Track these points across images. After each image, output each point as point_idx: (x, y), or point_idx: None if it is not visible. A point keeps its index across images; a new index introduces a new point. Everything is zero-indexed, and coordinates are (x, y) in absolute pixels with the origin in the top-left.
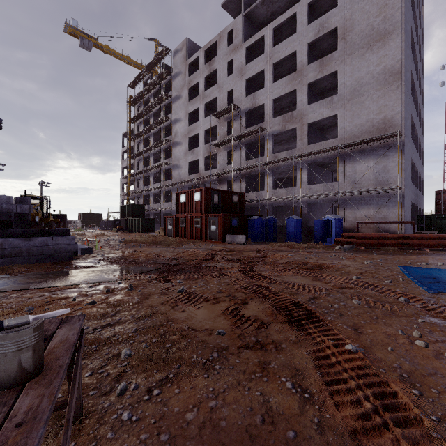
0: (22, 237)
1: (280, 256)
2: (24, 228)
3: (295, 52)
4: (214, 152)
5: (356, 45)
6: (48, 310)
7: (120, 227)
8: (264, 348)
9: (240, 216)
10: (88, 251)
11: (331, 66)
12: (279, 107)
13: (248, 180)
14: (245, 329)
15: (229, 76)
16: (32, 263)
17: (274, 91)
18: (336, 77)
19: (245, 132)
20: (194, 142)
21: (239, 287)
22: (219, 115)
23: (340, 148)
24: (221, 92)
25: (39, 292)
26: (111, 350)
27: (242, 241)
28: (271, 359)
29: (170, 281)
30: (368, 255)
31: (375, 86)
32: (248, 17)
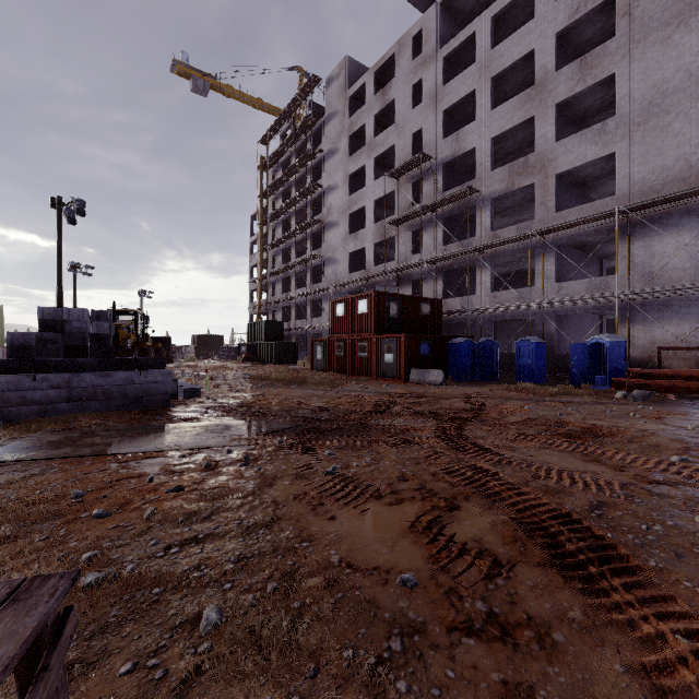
0: (98, 371)
1: (509, 408)
2: (102, 357)
3: (531, 52)
4: (391, 234)
5: (653, 22)
6: (105, 499)
7: (248, 356)
8: (510, 639)
9: (433, 338)
10: (194, 394)
11: (602, 67)
12: (501, 152)
13: (447, 279)
14: (460, 577)
15: (415, 108)
16: (111, 411)
17: (493, 124)
18: (612, 87)
19: (442, 198)
20: (357, 221)
21: (439, 470)
22: (398, 173)
23: (621, 214)
24: (402, 136)
25: (103, 462)
26: (185, 606)
27: (439, 380)
28: (533, 679)
29: (313, 452)
30: (689, 411)
31: (694, 92)
32: (447, 5)
